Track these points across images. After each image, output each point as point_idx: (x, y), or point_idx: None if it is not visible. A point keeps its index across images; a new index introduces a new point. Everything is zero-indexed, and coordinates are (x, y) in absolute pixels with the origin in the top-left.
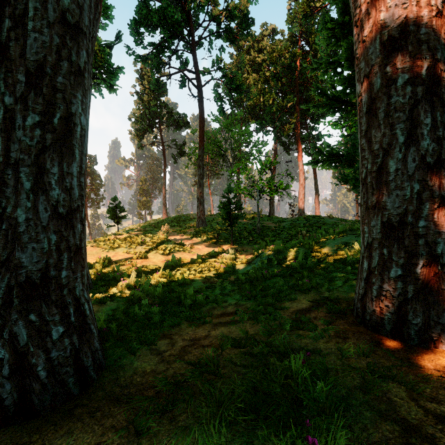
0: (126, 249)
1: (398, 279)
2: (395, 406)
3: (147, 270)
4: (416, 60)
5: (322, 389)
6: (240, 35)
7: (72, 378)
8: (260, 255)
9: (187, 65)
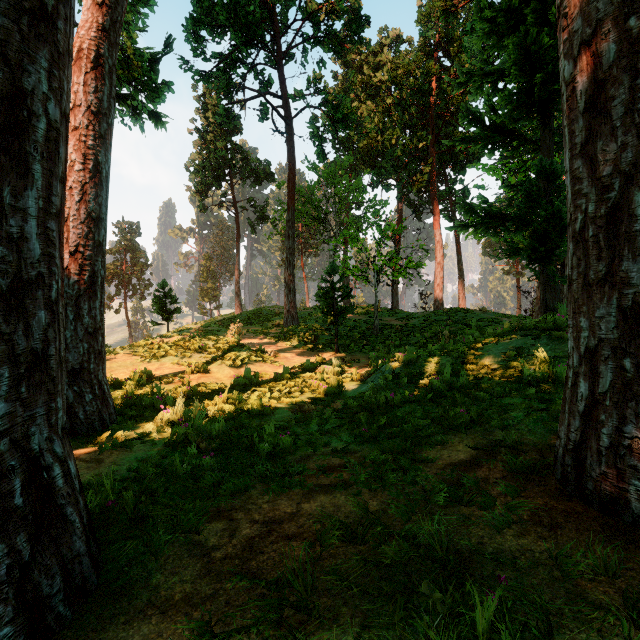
0: (176, 358)
1: None
2: None
3: (205, 391)
4: None
5: None
6: (348, 41)
7: (9, 628)
8: (380, 368)
9: (270, 87)
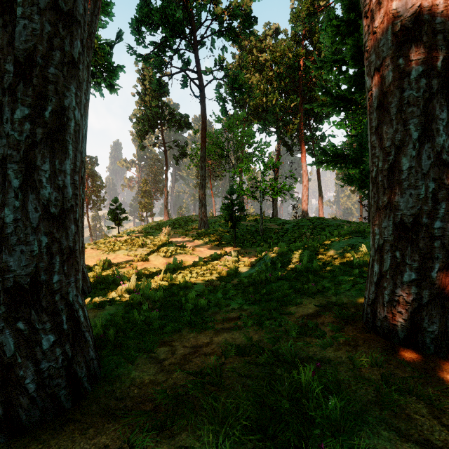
0: (126, 251)
1: (411, 284)
2: (415, 424)
3: (147, 273)
4: (431, 51)
5: (335, 405)
6: (242, 34)
7: (64, 391)
8: (263, 258)
9: (189, 65)
